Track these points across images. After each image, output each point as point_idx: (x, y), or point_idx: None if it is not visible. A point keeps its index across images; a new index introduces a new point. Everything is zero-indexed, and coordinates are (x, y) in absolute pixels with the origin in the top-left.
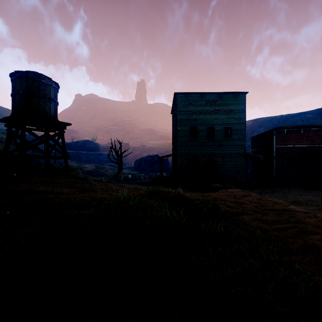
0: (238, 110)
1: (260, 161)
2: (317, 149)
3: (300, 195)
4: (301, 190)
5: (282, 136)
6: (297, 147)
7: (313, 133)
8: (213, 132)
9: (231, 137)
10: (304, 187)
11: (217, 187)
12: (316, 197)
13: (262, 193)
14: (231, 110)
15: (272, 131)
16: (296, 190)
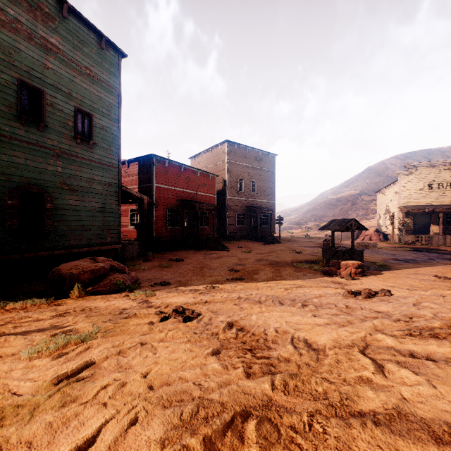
0: (107, 82)
1: (145, 207)
2: (195, 197)
3: (214, 259)
4: (196, 252)
5: (163, 169)
6: (178, 191)
7: (192, 174)
8: (41, 106)
9: (91, 139)
10: (189, 249)
11: (92, 272)
12: (232, 258)
13: (168, 266)
14: (93, 74)
15: (151, 157)
16: (191, 253)
